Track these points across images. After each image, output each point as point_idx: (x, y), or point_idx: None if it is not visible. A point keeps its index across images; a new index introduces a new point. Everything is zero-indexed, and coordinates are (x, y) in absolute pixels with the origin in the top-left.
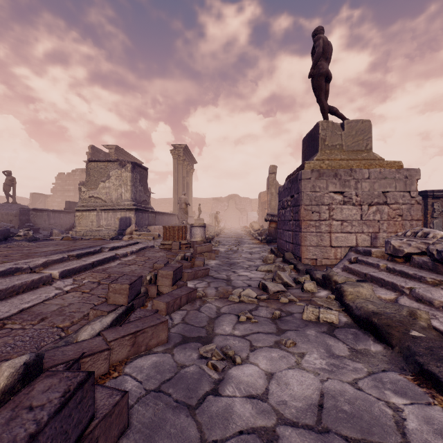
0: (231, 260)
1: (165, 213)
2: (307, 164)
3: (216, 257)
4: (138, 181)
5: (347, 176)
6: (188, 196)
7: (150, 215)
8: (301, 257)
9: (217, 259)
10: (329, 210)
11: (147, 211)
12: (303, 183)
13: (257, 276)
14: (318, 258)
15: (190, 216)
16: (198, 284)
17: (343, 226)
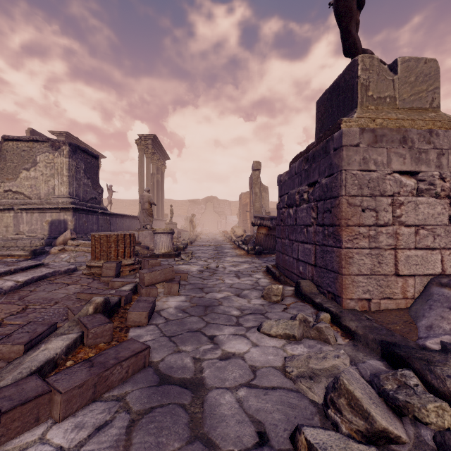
0: (207, 295)
1: (125, 215)
2: (346, 123)
3: (181, 286)
4: (81, 171)
5: (423, 143)
6: (159, 197)
7: (101, 218)
8: (341, 295)
9: (183, 292)
10: (393, 205)
11: (96, 212)
12: (346, 154)
13: (268, 360)
14: (373, 298)
15: (161, 219)
16: (87, 448)
17: (419, 237)
